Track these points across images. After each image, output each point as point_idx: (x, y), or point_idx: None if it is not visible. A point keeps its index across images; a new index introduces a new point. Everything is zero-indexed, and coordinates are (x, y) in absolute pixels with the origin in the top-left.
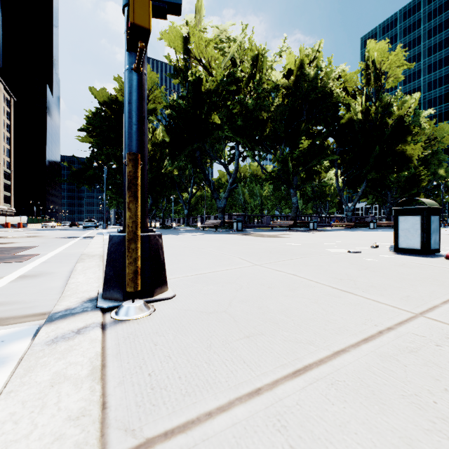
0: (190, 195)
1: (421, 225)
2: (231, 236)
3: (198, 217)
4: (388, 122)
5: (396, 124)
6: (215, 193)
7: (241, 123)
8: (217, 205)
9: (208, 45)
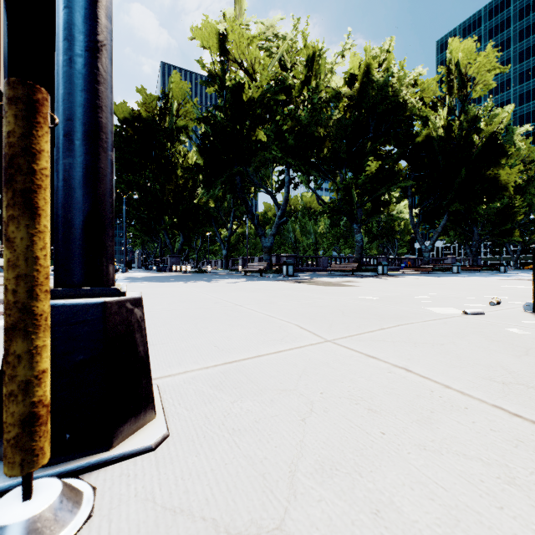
0: (229, 232)
1: None
2: (281, 284)
3: (239, 258)
4: (474, 141)
5: (487, 142)
6: (259, 229)
7: (292, 140)
8: (263, 244)
9: (250, 43)
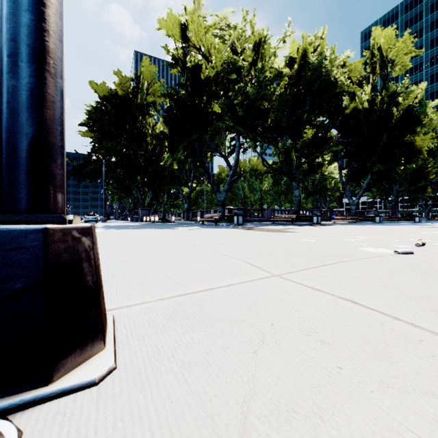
0: (190, 189)
1: None
2: (232, 231)
3: (198, 211)
4: (393, 113)
5: (405, 113)
6: (214, 185)
7: (242, 112)
8: (217, 199)
9: (207, 31)
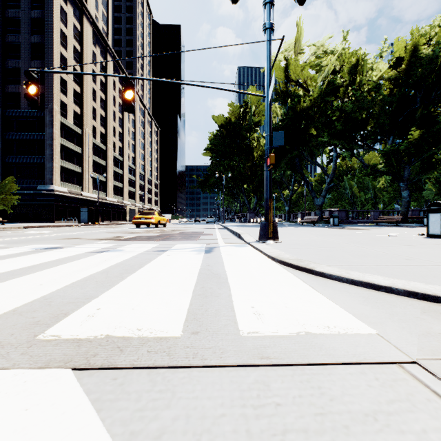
0: (291, 193)
1: (440, 219)
2: (322, 229)
3: (298, 213)
4: None
5: None
6: (312, 192)
7: (338, 127)
8: (315, 203)
9: (305, 69)
